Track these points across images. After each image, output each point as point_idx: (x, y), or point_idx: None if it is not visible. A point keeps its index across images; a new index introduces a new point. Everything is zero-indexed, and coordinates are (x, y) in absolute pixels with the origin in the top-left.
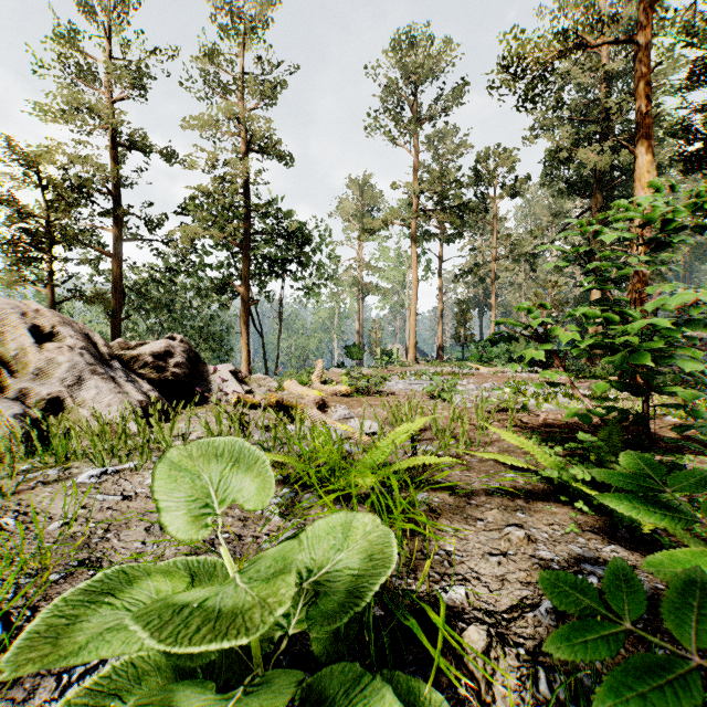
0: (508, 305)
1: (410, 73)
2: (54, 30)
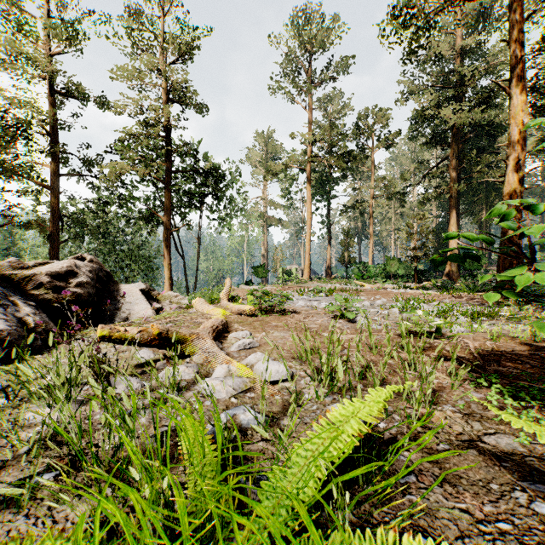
0: (381, 234)
1: (305, 43)
2: None
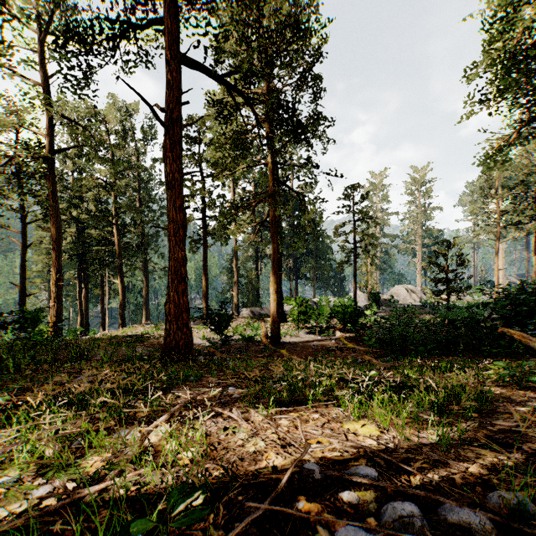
0: None
1: None
2: None
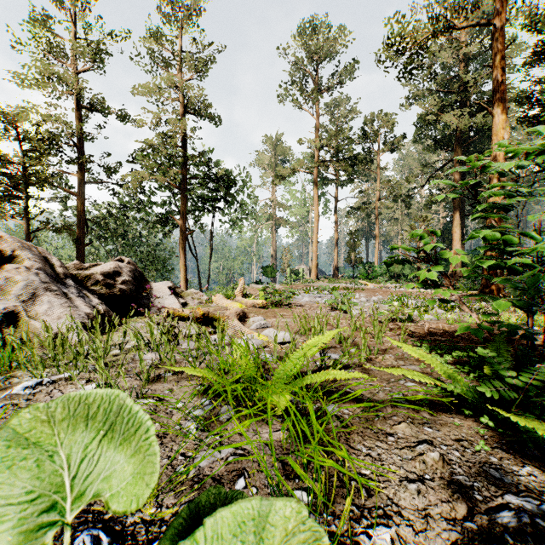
0: (388, 235)
1: (313, 53)
2: (30, 15)
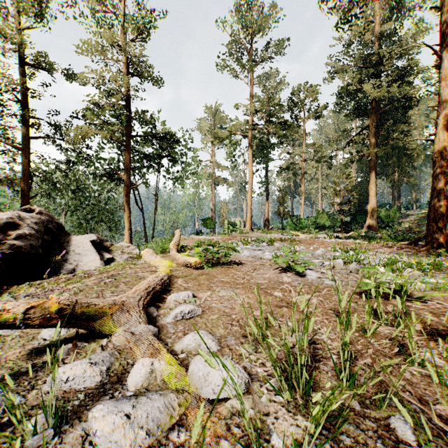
0: (310, 192)
1: (248, 27)
2: None
